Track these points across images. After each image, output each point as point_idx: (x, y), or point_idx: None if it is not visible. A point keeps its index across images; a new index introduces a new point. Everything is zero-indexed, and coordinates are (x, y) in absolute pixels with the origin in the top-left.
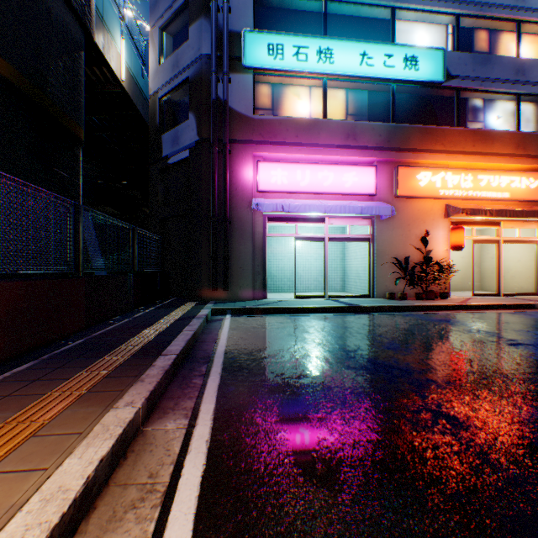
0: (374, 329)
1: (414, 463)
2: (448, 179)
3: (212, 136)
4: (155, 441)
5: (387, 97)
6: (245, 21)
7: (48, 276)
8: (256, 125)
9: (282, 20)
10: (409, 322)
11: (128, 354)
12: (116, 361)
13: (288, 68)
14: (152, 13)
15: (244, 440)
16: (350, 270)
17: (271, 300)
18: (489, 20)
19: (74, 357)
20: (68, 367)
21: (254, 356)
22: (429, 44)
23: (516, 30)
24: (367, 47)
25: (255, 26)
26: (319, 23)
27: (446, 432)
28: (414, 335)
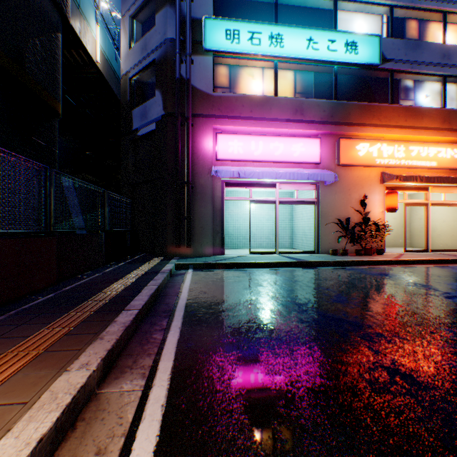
0: (321, 282)
1: (379, 433)
2: (383, 150)
3: (176, 111)
4: (108, 407)
5: (330, 78)
6: (205, 9)
7: (25, 234)
8: (215, 101)
9: (238, 9)
10: (352, 276)
11: (92, 309)
12: (79, 317)
13: (244, 51)
14: (124, 3)
15: (200, 404)
16: (297, 229)
17: (228, 256)
18: (419, 11)
19: (40, 313)
20: (31, 324)
21: (212, 310)
22: (366, 31)
23: (442, 20)
24: (313, 33)
25: (215, 14)
26: (271, 13)
27: (406, 393)
28: (359, 289)
